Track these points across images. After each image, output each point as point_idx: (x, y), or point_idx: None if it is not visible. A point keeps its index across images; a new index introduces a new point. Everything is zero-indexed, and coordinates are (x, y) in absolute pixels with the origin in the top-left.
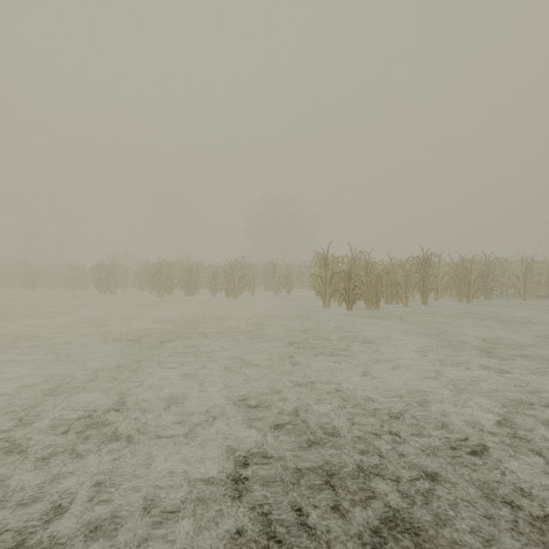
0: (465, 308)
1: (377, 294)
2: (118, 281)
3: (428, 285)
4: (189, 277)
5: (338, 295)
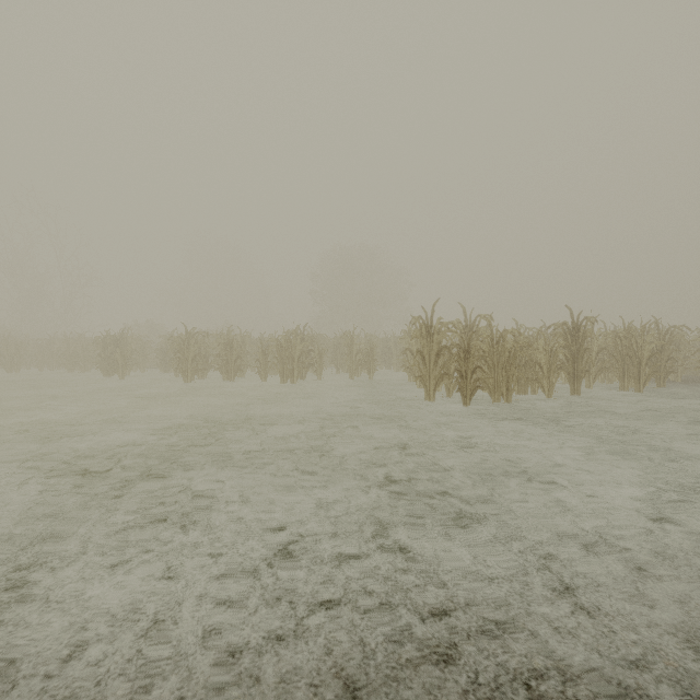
0: (639, 400)
1: (507, 380)
2: (132, 359)
3: (581, 365)
4: (228, 353)
5: (447, 381)
